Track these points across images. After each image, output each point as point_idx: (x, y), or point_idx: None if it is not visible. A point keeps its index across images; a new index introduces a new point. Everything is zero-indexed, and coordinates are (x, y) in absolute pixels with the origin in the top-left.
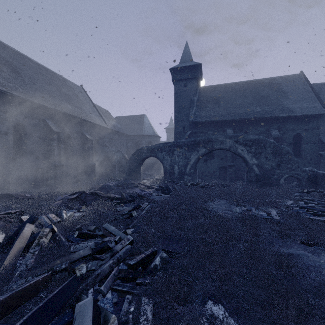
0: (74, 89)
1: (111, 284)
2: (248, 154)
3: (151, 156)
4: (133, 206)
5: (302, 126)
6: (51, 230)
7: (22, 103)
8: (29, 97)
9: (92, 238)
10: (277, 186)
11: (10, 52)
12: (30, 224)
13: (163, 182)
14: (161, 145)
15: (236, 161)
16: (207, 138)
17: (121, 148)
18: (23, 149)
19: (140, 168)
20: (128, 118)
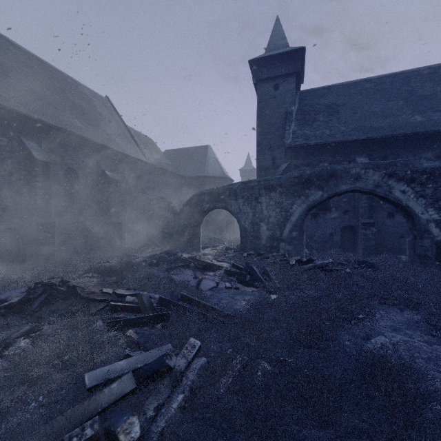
0: (92, 99)
1: None
2: (416, 199)
3: (216, 206)
4: (146, 366)
5: None
6: None
7: None
8: None
9: None
10: None
11: None
12: None
13: (239, 255)
14: (236, 187)
15: (374, 215)
16: (327, 170)
17: (171, 197)
18: None
19: (199, 228)
20: (183, 151)
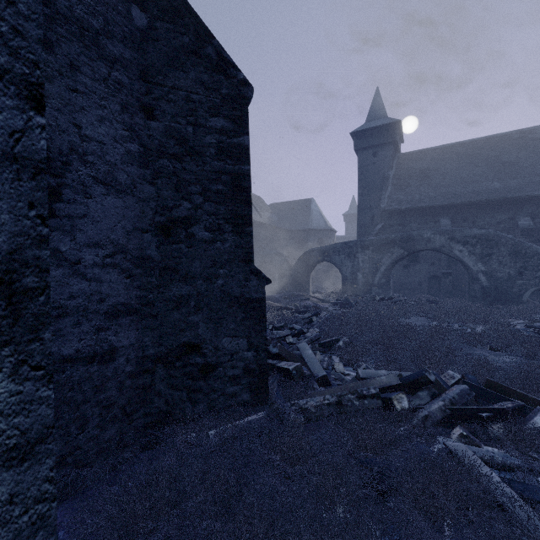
0: None
1: None
2: (469, 256)
3: (324, 260)
4: (311, 314)
5: None
6: None
7: None
8: None
9: None
10: (517, 304)
11: None
12: None
13: (341, 296)
14: (339, 246)
15: (456, 267)
16: (406, 234)
17: (280, 249)
18: None
19: (309, 277)
20: (287, 204)
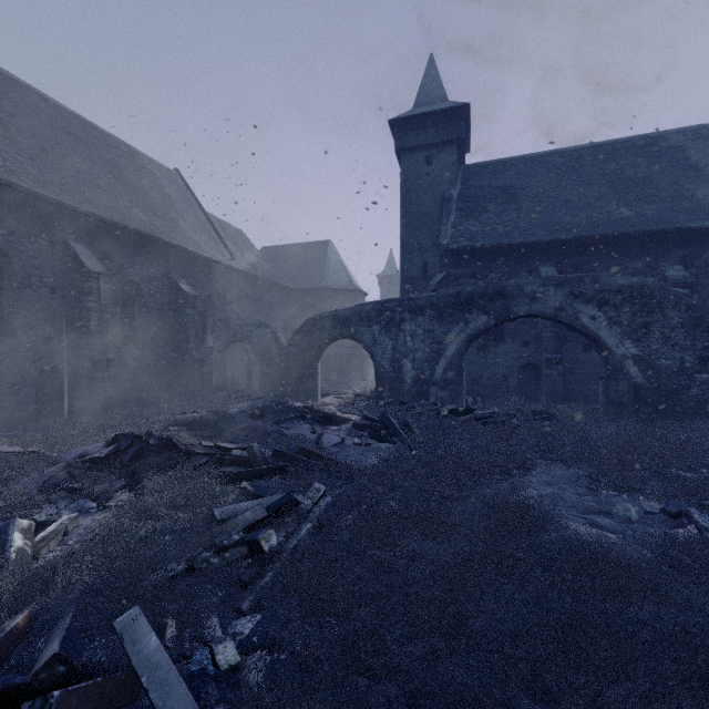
0: (157, 175)
1: None
2: (610, 328)
3: (342, 336)
4: (273, 503)
5: None
6: None
7: (1, 195)
8: (22, 180)
9: None
10: (699, 420)
11: None
12: None
13: (373, 404)
14: (369, 309)
15: (565, 349)
16: (494, 287)
17: (273, 319)
18: (6, 317)
19: (316, 367)
20: (290, 249)
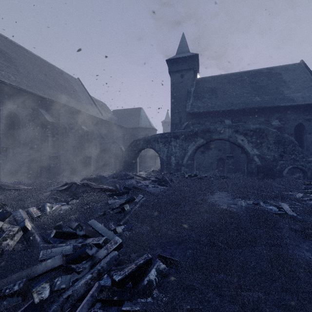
0: (71, 81)
1: None
2: (248, 144)
3: (147, 147)
4: (126, 199)
5: (305, 115)
6: (22, 228)
7: (15, 92)
8: (22, 86)
9: (74, 238)
10: (279, 178)
11: (5, 41)
12: None
13: (159, 174)
14: (158, 136)
15: (234, 152)
16: (206, 128)
17: (118, 140)
18: (16, 139)
19: (137, 159)
20: (125, 111)
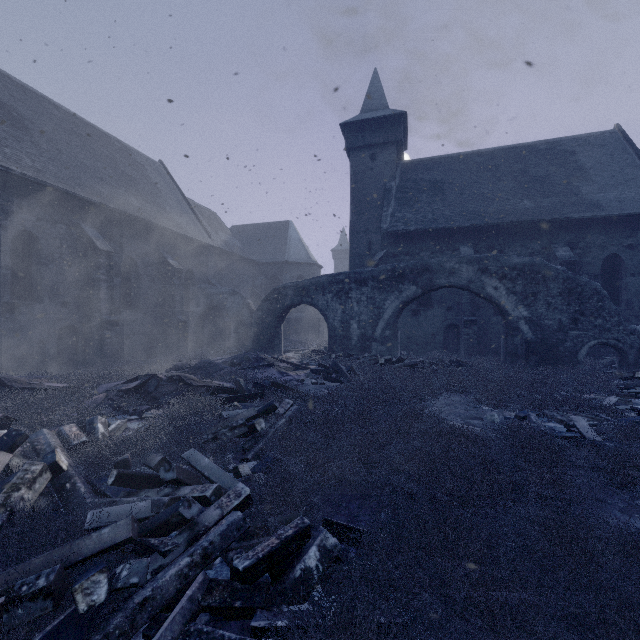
0: (145, 167)
1: (181, 632)
2: (508, 296)
3: (301, 302)
4: (260, 408)
5: (623, 238)
6: (51, 466)
7: (32, 189)
8: (47, 177)
9: (153, 487)
10: (571, 365)
11: (11, 86)
12: (1, 452)
13: (327, 357)
14: (323, 280)
15: (480, 313)
16: (421, 263)
17: (242, 288)
18: (34, 286)
19: (280, 327)
20: (256, 228)
